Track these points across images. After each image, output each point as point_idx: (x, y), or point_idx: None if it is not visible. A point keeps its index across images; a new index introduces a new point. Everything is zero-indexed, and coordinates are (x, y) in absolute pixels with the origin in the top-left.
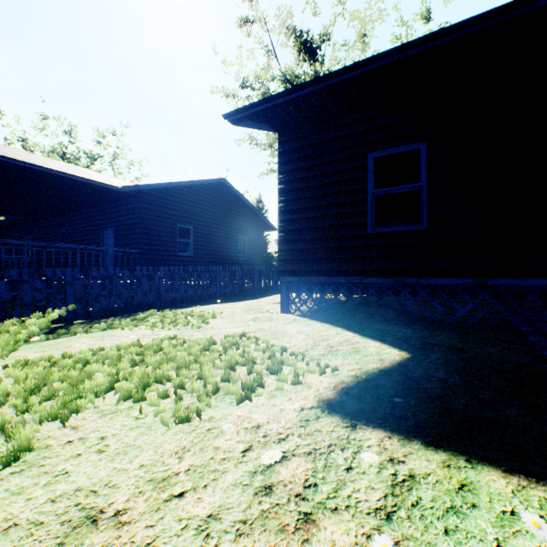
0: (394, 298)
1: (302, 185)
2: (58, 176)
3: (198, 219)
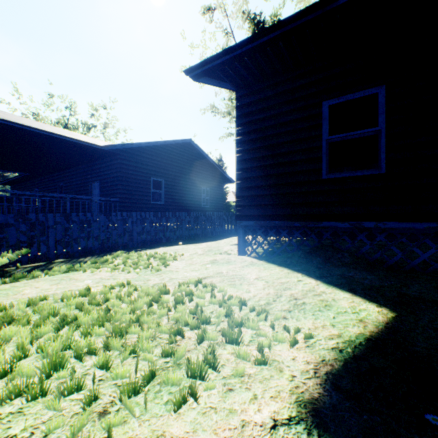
0: (349, 242)
1: (258, 135)
2: (51, 137)
3: (168, 173)
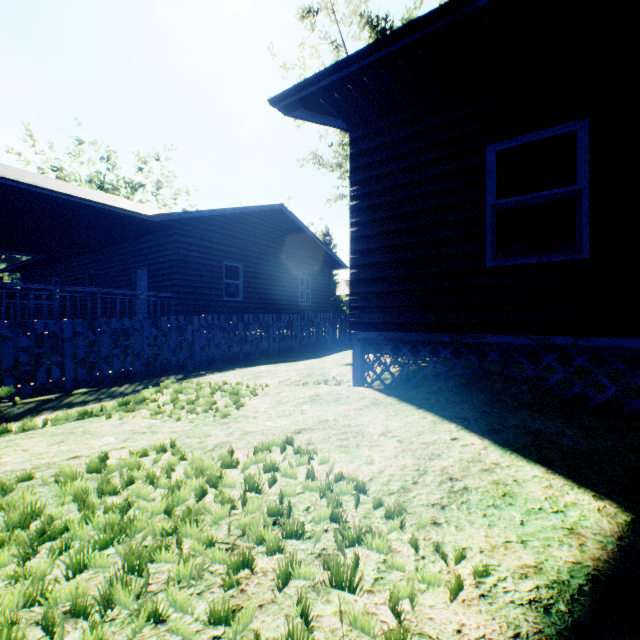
0: (530, 367)
1: (385, 198)
2: (74, 203)
3: (250, 255)
